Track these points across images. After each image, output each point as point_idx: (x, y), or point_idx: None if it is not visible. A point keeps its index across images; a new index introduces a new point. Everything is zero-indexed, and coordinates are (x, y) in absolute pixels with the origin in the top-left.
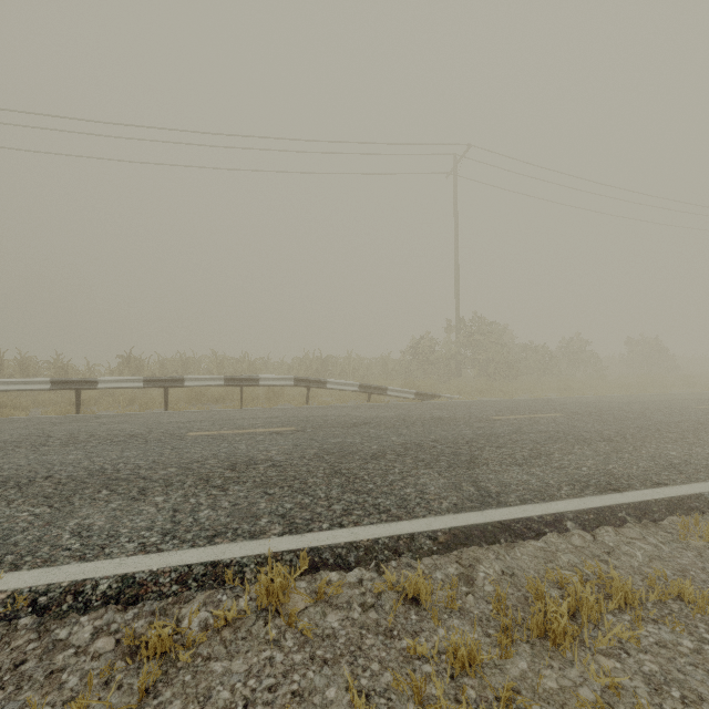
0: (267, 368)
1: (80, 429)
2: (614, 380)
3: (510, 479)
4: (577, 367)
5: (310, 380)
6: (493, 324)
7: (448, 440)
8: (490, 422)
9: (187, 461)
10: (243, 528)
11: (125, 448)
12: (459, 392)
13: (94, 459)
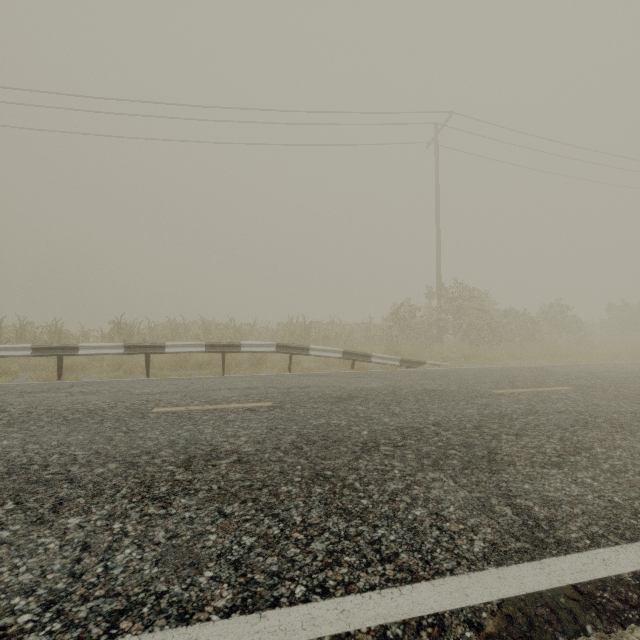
0: (253, 333)
1: (42, 401)
2: (601, 346)
3: (555, 492)
4: (559, 332)
5: (293, 347)
6: (475, 289)
7: (451, 423)
8: (493, 398)
9: (136, 452)
10: (171, 594)
11: (74, 429)
12: (443, 358)
13: (29, 446)
